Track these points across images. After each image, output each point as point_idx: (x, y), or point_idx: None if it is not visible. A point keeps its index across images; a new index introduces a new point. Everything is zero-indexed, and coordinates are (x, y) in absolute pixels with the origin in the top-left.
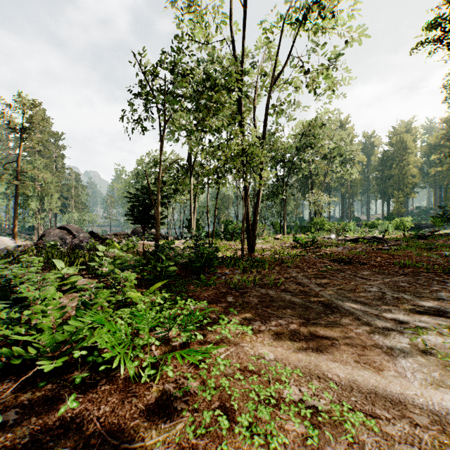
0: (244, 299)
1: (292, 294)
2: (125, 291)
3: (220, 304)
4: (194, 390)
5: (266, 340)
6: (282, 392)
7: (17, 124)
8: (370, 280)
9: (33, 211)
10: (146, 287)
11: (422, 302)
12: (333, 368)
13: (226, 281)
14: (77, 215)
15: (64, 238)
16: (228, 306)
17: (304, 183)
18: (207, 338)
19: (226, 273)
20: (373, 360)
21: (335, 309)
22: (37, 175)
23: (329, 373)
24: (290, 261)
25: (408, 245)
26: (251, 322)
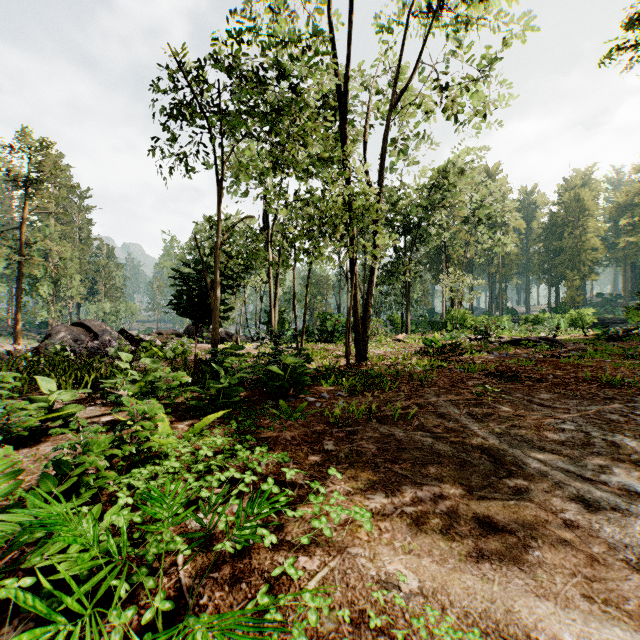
0: (353, 447)
1: (434, 435)
2: (142, 437)
3: (312, 456)
4: None
5: (399, 539)
6: None
7: (20, 173)
8: (556, 410)
9: (44, 300)
10: (191, 423)
11: None
12: (545, 618)
13: (323, 411)
14: (109, 306)
15: (80, 340)
16: (325, 461)
17: (435, 260)
18: (286, 533)
19: (323, 396)
20: (620, 593)
21: (513, 465)
22: (50, 248)
23: (540, 632)
24: (422, 377)
25: (596, 349)
26: (367, 495)
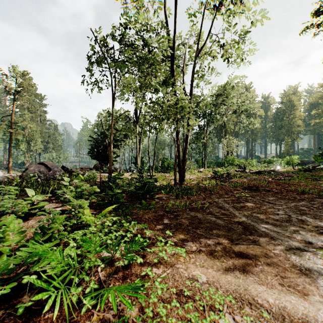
0: (177, 221)
1: (216, 216)
2: (79, 216)
3: (158, 226)
4: (133, 318)
5: (198, 261)
6: (217, 321)
7: (10, 88)
8: (275, 205)
9: (22, 151)
10: (100, 211)
11: (322, 224)
12: (261, 292)
13: (163, 205)
14: (55, 154)
15: (42, 171)
16: (164, 228)
17: (219, 131)
18: (147, 259)
19: (163, 198)
20: (296, 283)
21: (253, 230)
22: (25, 125)
23: (258, 297)
24: (211, 189)
25: (298, 176)
26: (184, 242)
